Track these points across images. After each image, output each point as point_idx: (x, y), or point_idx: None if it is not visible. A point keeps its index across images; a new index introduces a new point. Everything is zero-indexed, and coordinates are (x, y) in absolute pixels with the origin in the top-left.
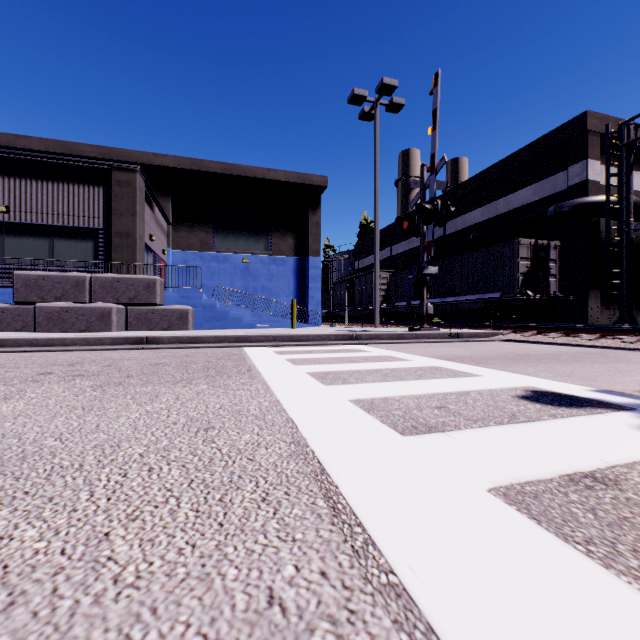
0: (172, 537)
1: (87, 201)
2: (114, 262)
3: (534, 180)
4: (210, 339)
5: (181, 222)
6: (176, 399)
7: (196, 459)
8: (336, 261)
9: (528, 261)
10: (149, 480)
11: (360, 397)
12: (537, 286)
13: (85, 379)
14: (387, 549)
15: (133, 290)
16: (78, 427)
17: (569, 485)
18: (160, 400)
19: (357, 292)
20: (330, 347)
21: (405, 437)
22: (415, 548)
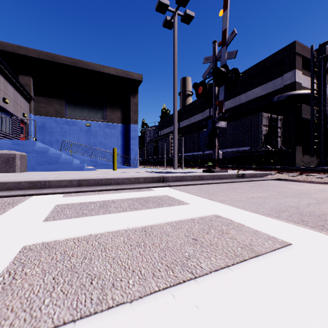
0: None
1: None
2: None
3: (263, 83)
4: None
5: (41, 96)
6: None
7: None
8: (148, 131)
9: (267, 127)
10: None
11: None
12: (271, 143)
13: None
14: None
15: None
16: None
17: None
18: None
19: (160, 147)
20: (137, 193)
21: None
22: None
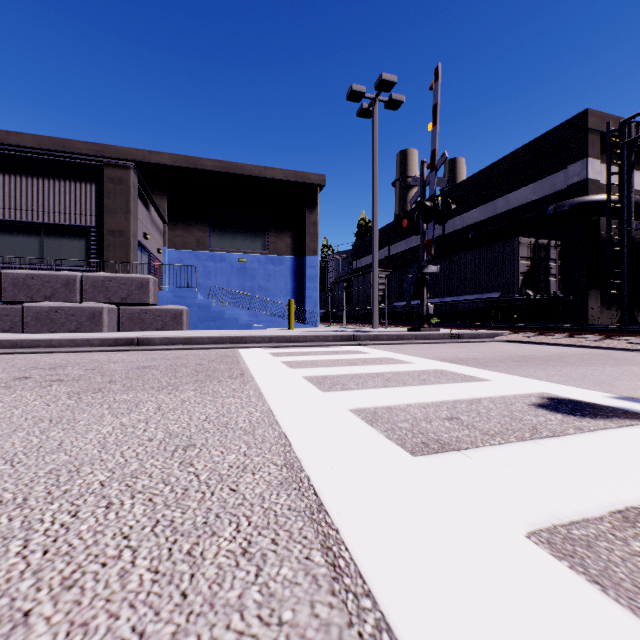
0: (115, 618)
1: (79, 198)
2: (106, 261)
3: (533, 179)
4: (204, 340)
5: (177, 221)
6: (157, 409)
7: (167, 489)
8: (334, 261)
9: (528, 260)
10: (104, 521)
11: (361, 406)
12: (537, 286)
13: (63, 385)
14: (408, 639)
15: (125, 289)
16: (37, 445)
17: (625, 527)
18: (139, 410)
19: (355, 292)
20: (328, 348)
21: (416, 458)
22: (446, 637)
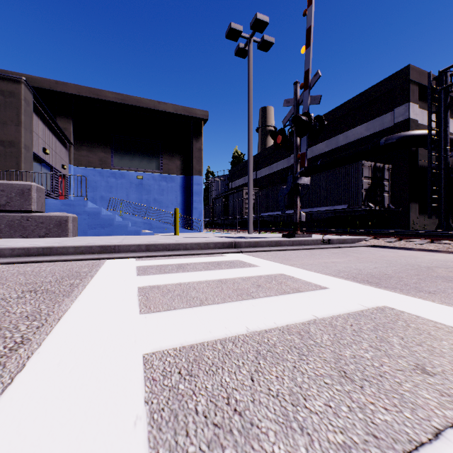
0: None
1: None
2: None
3: (367, 119)
4: (68, 250)
5: (82, 142)
6: None
7: None
8: (215, 183)
9: (369, 179)
10: None
11: None
12: (376, 200)
13: None
14: None
15: (4, 196)
16: None
17: None
18: None
19: (231, 205)
20: (209, 258)
21: None
22: None
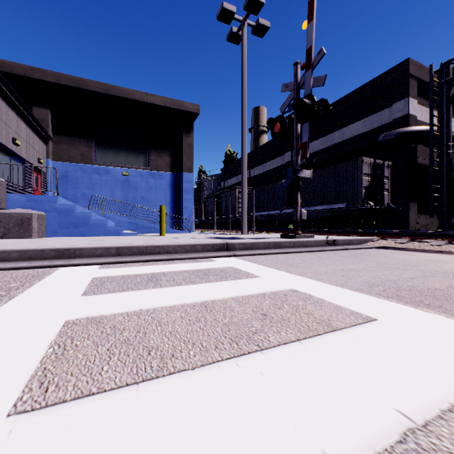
0: None
1: None
2: None
3: (364, 115)
4: (10, 255)
5: (61, 135)
6: None
7: None
8: (207, 182)
9: (369, 177)
10: None
11: None
12: (375, 198)
13: None
14: None
15: None
16: None
17: None
18: None
19: (223, 204)
20: (194, 264)
21: None
22: None
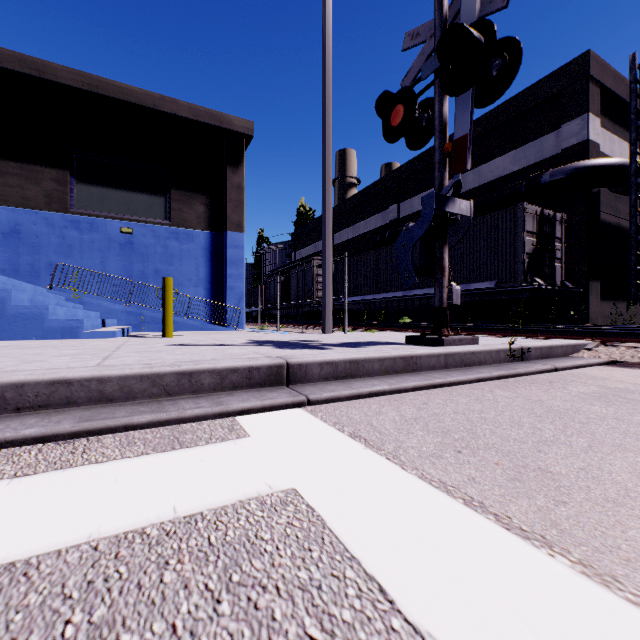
0: None
1: None
2: None
3: (514, 145)
4: None
5: (8, 160)
6: None
7: None
8: (270, 253)
9: (533, 237)
10: None
11: None
12: (543, 273)
13: None
14: None
15: None
16: None
17: None
18: None
19: (294, 286)
20: (145, 468)
21: None
22: None
